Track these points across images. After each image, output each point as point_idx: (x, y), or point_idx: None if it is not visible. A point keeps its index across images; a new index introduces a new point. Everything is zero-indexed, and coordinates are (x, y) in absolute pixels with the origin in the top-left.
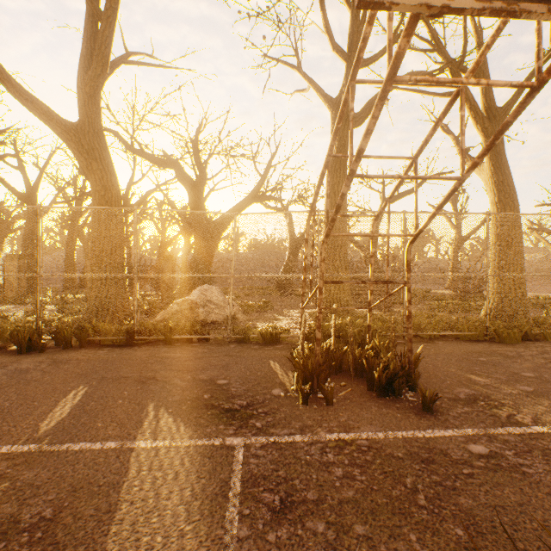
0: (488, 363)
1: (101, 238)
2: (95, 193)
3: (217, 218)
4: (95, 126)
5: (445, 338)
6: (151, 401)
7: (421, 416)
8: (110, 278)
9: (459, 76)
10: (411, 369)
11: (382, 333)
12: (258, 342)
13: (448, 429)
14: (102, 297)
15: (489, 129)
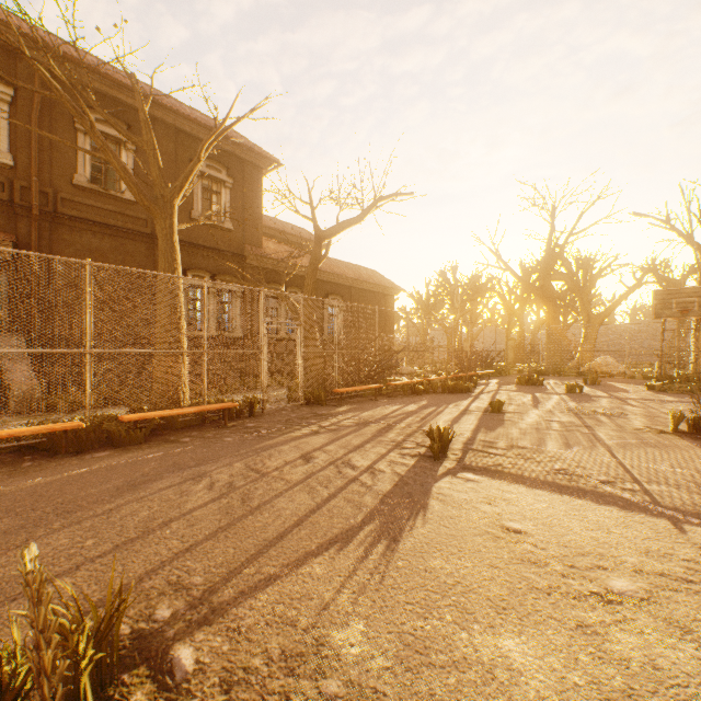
0: None
1: (552, 335)
2: (549, 315)
3: (617, 326)
4: (549, 286)
5: None
6: (604, 382)
7: None
8: (556, 352)
9: None
10: (698, 379)
11: None
12: (640, 379)
13: None
14: (553, 360)
15: None
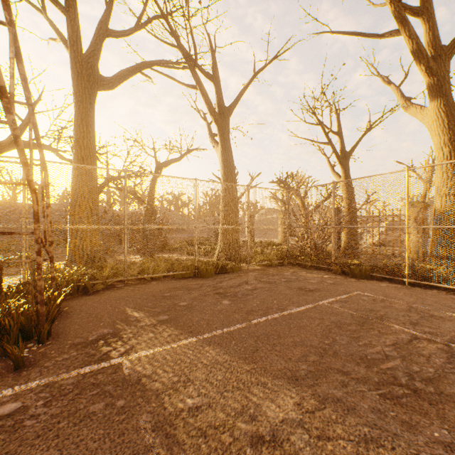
0: (167, 298)
1: None
2: None
3: None
4: None
5: (165, 278)
6: None
7: (1, 377)
8: None
9: (196, 74)
10: (42, 321)
11: (102, 280)
12: None
13: (11, 387)
14: None
15: (219, 121)
